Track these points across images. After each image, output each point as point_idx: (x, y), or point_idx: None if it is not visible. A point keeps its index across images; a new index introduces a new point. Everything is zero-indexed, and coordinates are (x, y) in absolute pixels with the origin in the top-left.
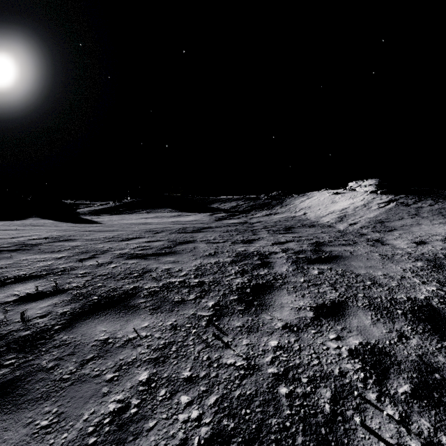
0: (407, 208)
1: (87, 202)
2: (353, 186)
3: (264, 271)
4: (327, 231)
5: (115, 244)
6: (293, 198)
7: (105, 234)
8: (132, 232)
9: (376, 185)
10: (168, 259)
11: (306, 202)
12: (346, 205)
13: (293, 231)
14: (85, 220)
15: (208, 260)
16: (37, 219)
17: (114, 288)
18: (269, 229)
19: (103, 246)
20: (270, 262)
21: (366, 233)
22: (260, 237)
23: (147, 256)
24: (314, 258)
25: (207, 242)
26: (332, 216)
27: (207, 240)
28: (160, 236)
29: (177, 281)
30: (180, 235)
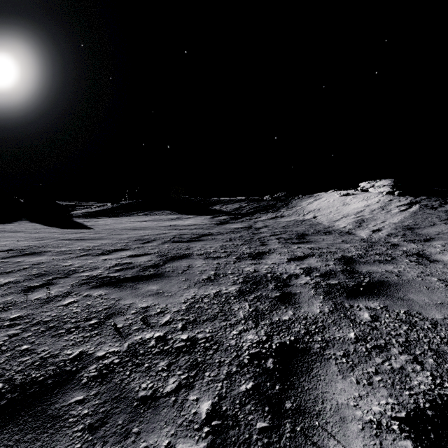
0: (435, 212)
1: (84, 203)
2: (365, 187)
3: (288, 313)
4: (348, 239)
5: (88, 261)
6: (299, 200)
7: (85, 244)
8: (118, 241)
9: (392, 186)
10: (150, 288)
11: (315, 204)
12: (361, 207)
13: (308, 239)
14: (75, 224)
15: (204, 291)
16: (24, 223)
17: (45, 356)
18: (279, 237)
19: (72, 263)
20: (293, 294)
21: (397, 243)
22: (271, 248)
23: (122, 282)
24: (352, 285)
25: (205, 256)
26: (347, 220)
27: (206, 253)
28: (150, 247)
29: (153, 337)
30: (174, 246)
